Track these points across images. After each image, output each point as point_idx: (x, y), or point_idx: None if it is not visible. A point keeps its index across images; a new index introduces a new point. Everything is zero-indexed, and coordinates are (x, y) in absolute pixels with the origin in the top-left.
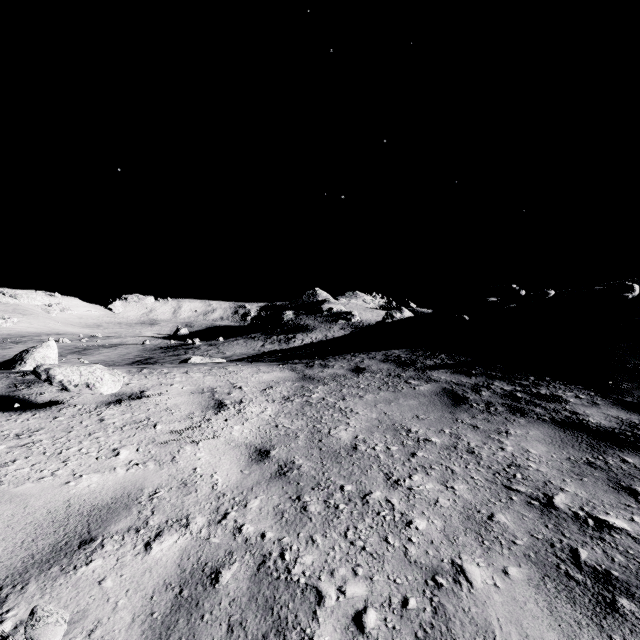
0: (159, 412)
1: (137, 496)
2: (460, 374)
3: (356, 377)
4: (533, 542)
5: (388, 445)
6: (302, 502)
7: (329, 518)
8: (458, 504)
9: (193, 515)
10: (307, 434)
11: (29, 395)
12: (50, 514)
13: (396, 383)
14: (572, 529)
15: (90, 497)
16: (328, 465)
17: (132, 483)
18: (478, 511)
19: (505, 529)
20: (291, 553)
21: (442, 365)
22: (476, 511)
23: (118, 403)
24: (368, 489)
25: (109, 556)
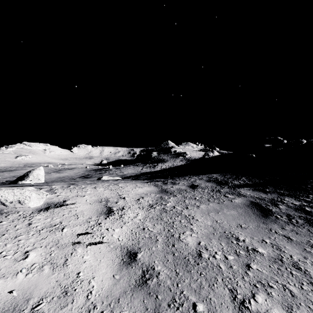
0: (69, 217)
1: (21, 309)
2: (259, 191)
3: (193, 191)
4: None
5: (225, 254)
6: None
7: None
8: None
9: None
10: (164, 238)
11: None
12: None
13: (218, 196)
14: None
15: None
16: (180, 274)
17: (23, 291)
18: None
19: None
20: None
21: (245, 184)
22: None
23: (46, 210)
24: (218, 312)
25: None
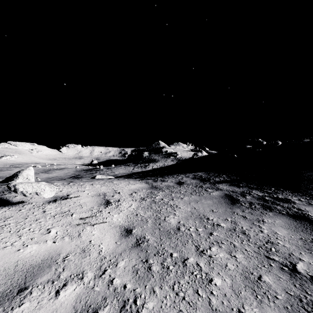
0: (75, 207)
1: (56, 259)
2: (234, 186)
3: (179, 187)
4: (288, 297)
5: (197, 227)
6: (148, 264)
7: (163, 275)
8: (239, 268)
9: (86, 271)
10: (153, 220)
11: (9, 197)
12: (5, 271)
13: (200, 191)
14: (311, 288)
15: (29, 259)
16: (163, 239)
17: (54, 250)
18: (251, 273)
19: (269, 287)
20: (140, 300)
21: (224, 181)
22: (250, 273)
23: (54, 202)
24: (186, 256)
25: (33, 300)
